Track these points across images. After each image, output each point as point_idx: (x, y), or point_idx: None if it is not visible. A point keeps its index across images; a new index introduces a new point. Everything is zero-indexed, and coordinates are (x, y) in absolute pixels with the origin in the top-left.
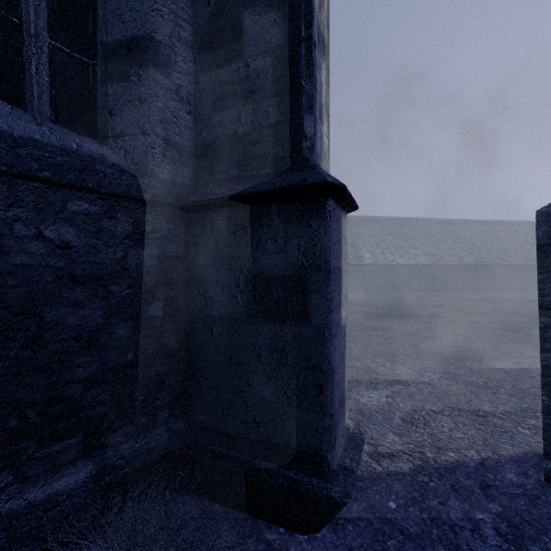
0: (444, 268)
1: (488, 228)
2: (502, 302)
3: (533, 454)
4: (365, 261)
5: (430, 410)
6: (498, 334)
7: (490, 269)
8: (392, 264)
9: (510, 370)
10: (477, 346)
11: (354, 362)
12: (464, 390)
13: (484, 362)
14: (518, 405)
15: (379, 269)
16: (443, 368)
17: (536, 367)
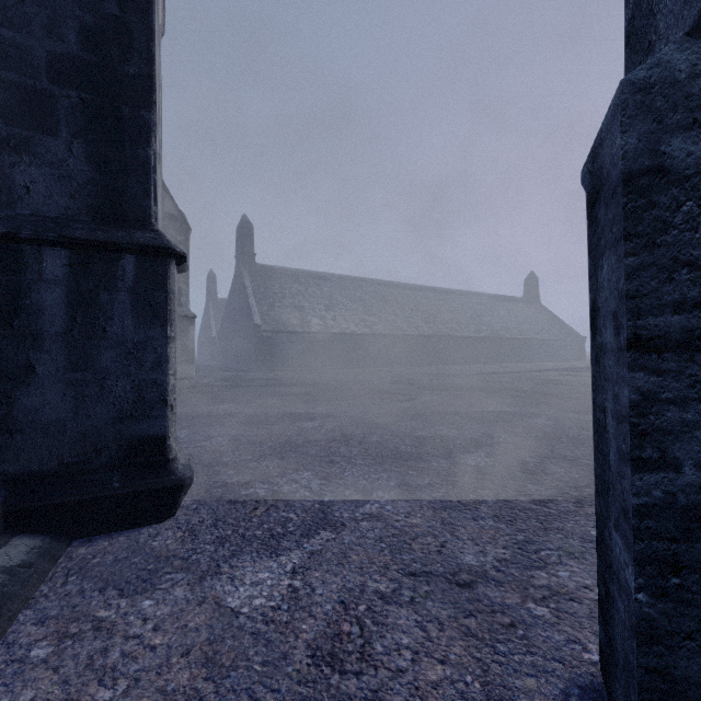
0: (402, 338)
1: (443, 297)
2: (458, 376)
3: (578, 692)
4: (313, 328)
5: (377, 593)
6: (462, 413)
7: (445, 341)
8: (345, 333)
9: (485, 467)
10: (441, 433)
11: (255, 488)
12: (432, 520)
13: (452, 457)
14: (513, 540)
15: (330, 338)
16: (401, 478)
17: (512, 456)
